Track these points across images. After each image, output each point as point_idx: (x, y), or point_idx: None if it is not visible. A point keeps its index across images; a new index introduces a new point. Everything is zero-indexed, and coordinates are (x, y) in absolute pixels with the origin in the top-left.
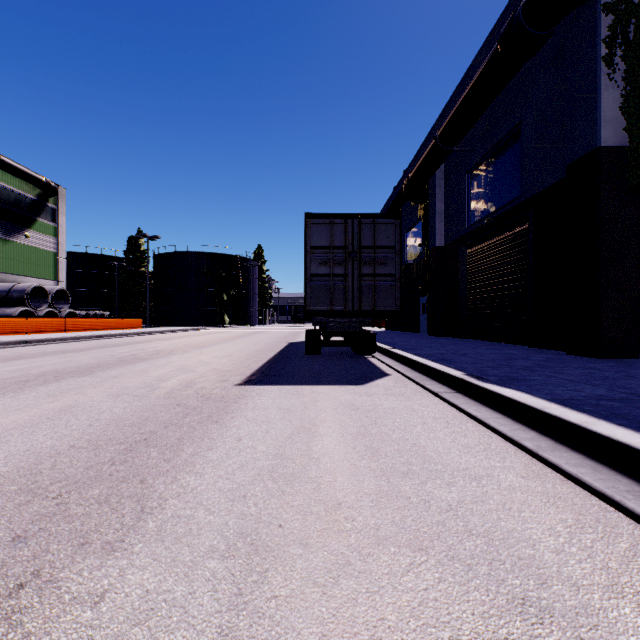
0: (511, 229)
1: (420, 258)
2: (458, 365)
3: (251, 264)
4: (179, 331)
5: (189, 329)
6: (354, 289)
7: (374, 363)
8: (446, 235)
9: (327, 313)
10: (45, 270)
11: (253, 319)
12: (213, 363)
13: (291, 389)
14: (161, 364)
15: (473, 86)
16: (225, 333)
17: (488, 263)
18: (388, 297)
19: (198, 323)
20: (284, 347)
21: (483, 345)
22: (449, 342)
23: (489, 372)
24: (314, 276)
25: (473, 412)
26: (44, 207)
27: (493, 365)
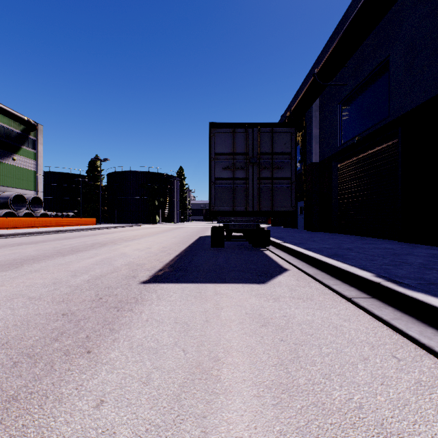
0: (378, 145)
1: (298, 172)
2: (355, 262)
3: (174, 179)
4: (122, 227)
5: (129, 225)
6: (254, 191)
7: (270, 256)
8: (320, 153)
9: (230, 213)
10: (27, 183)
11: (176, 218)
12: (132, 256)
13: (194, 289)
14: (87, 256)
15: (350, 25)
16: (154, 228)
17: (357, 173)
18: (285, 198)
19: (137, 221)
20: (195, 240)
21: (357, 239)
22: (326, 236)
23: (396, 272)
24: (218, 179)
25: (422, 338)
26: (27, 138)
27: (389, 262)
